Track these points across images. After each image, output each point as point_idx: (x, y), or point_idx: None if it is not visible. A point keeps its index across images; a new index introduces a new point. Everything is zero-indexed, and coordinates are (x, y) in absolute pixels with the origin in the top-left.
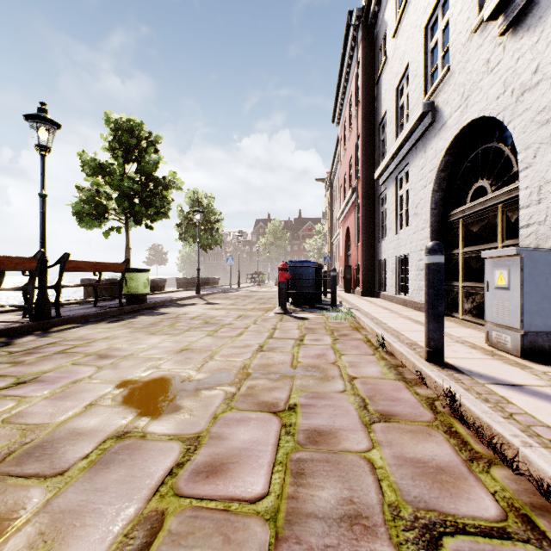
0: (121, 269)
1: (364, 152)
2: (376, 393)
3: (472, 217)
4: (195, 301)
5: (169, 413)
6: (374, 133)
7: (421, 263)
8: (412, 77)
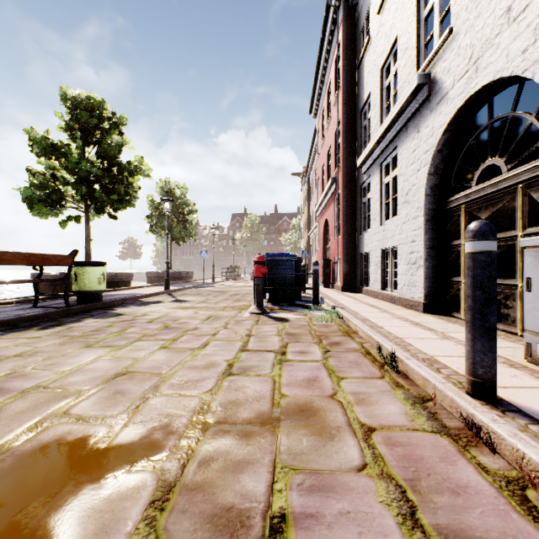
0: (67, 263)
1: (345, 140)
2: (418, 471)
3: (479, 202)
4: (162, 298)
5: None
6: (355, 120)
7: (413, 255)
8: (402, 52)
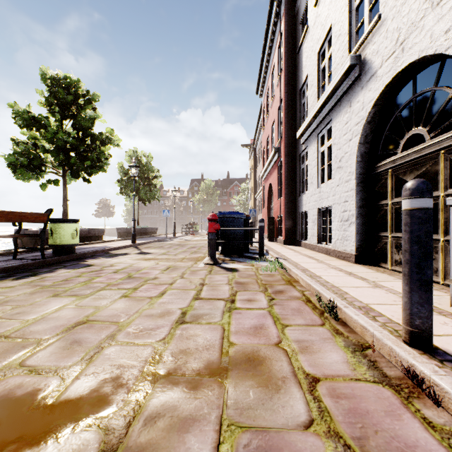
0: (43, 220)
1: (286, 115)
2: (365, 428)
3: (404, 166)
4: (129, 251)
5: None
6: (295, 98)
7: (345, 214)
8: (336, 38)
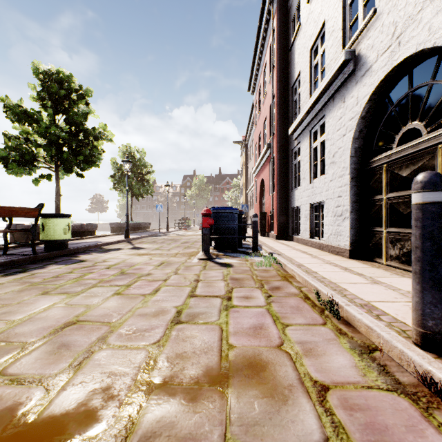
0: (34, 215)
1: (279, 111)
2: None
3: (400, 161)
4: (122, 246)
5: None
6: (287, 95)
7: (339, 209)
8: (329, 34)
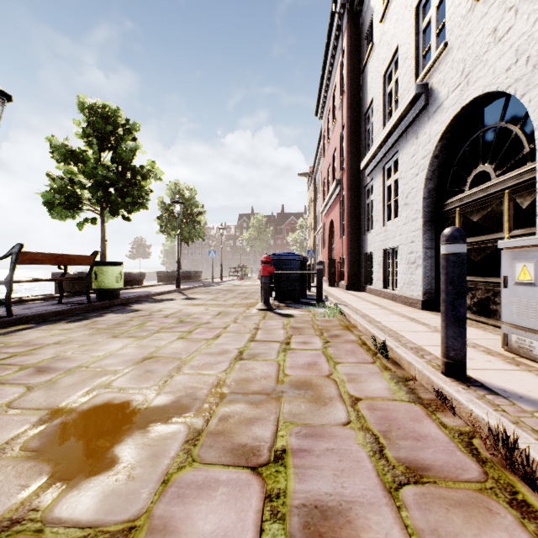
0: (89, 262)
1: (349, 143)
2: (391, 426)
3: (471, 205)
4: (174, 296)
5: (97, 474)
6: (359, 124)
7: (412, 255)
8: (402, 61)
